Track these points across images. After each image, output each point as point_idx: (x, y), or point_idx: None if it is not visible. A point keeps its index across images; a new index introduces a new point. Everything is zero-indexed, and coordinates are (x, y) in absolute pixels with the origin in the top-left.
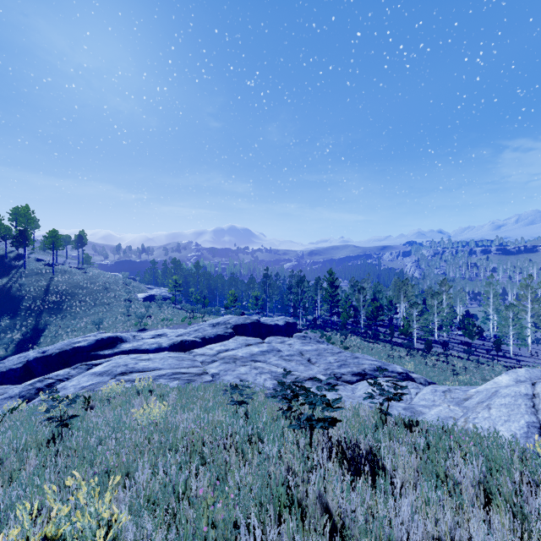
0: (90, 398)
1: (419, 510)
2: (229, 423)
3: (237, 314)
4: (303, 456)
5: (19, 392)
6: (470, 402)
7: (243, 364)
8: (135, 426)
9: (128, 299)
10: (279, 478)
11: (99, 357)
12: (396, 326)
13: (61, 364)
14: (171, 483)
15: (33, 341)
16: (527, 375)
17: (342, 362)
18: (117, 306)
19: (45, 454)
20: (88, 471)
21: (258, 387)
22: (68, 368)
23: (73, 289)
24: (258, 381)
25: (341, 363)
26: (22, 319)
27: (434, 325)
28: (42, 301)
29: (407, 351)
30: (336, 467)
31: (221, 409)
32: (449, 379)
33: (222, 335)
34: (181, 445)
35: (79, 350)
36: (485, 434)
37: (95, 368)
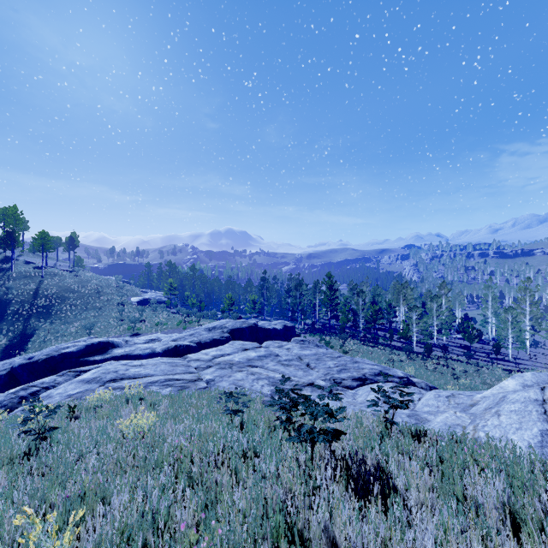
0: (75, 407)
1: (445, 547)
2: (223, 435)
3: (234, 317)
4: (303, 474)
5: (1, 401)
6: (477, 408)
7: (239, 370)
8: (120, 439)
9: (122, 303)
10: (277, 502)
11: (89, 363)
12: (395, 330)
13: (48, 371)
14: (150, 512)
15: (20, 347)
16: (533, 379)
17: (342, 366)
18: (109, 310)
19: (17, 472)
20: (59, 494)
21: (255, 394)
22: (55, 375)
23: (63, 293)
24: (255, 387)
25: (341, 367)
26: (9, 324)
27: (434, 329)
28: (31, 305)
29: (406, 355)
30: (341, 488)
31: (214, 418)
32: (449, 384)
33: (218, 339)
34: (167, 462)
35: (67, 356)
36: (497, 443)
37: (84, 375)
